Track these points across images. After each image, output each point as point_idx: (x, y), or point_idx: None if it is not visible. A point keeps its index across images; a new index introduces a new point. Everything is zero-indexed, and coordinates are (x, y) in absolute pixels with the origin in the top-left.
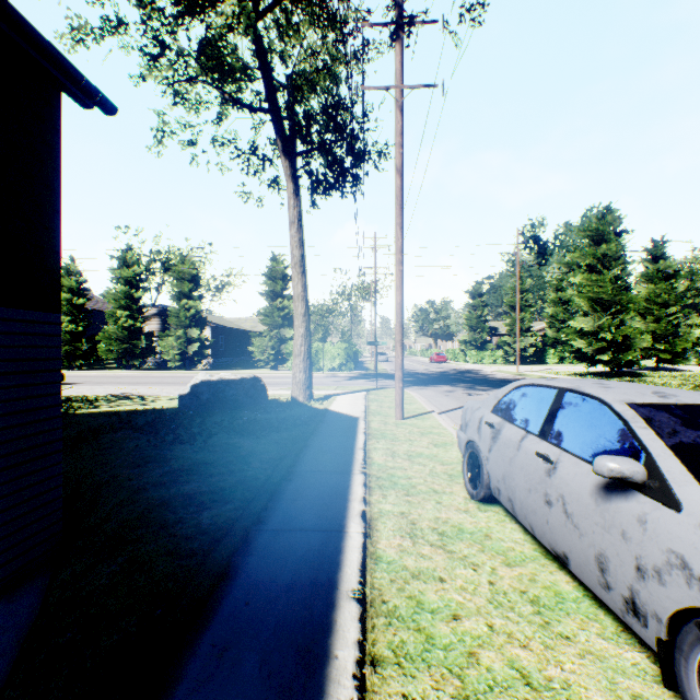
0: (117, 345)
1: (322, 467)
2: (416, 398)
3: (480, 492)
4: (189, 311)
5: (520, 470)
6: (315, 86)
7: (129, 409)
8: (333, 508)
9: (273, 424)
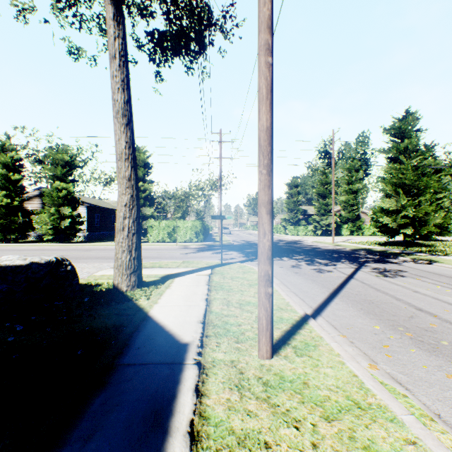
0: None
1: None
2: None
3: None
4: (63, 192)
5: None
6: None
7: None
8: None
9: None
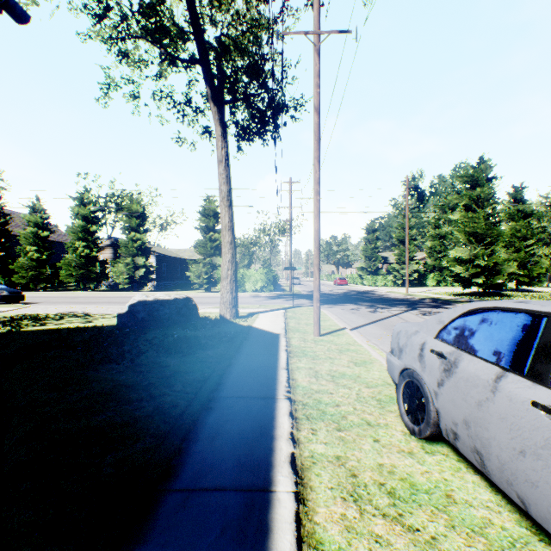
0: (75, 270)
1: (245, 391)
2: (328, 315)
3: (426, 431)
4: (136, 242)
5: (499, 421)
6: (241, 47)
7: (72, 327)
8: (256, 450)
9: (201, 342)
